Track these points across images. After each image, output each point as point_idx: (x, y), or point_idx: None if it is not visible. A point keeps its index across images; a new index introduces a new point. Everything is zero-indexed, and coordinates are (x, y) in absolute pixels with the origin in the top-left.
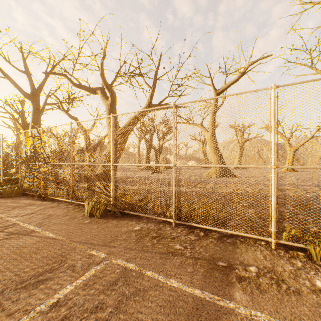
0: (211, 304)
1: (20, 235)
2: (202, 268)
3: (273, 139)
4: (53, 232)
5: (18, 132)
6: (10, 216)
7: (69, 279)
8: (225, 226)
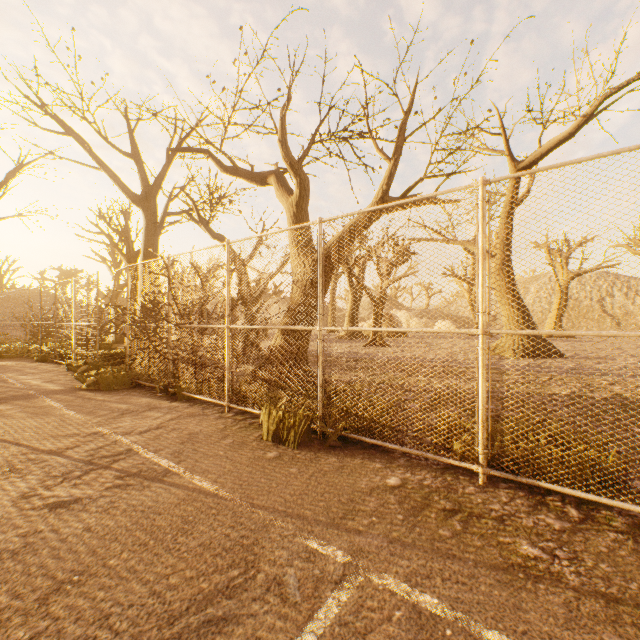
0: None
1: (144, 481)
2: None
3: None
4: (208, 479)
5: (117, 268)
6: (118, 433)
7: (280, 625)
8: (628, 495)
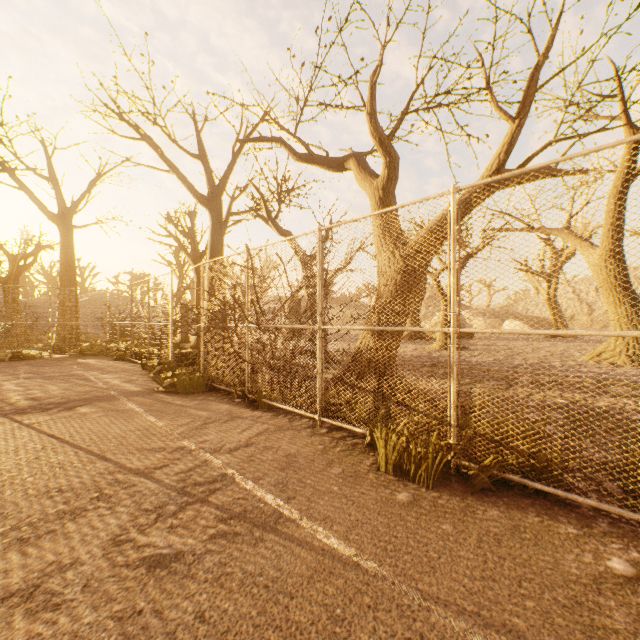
0: None
1: (253, 529)
2: None
3: None
4: (336, 533)
5: (181, 271)
6: (206, 450)
7: None
8: None
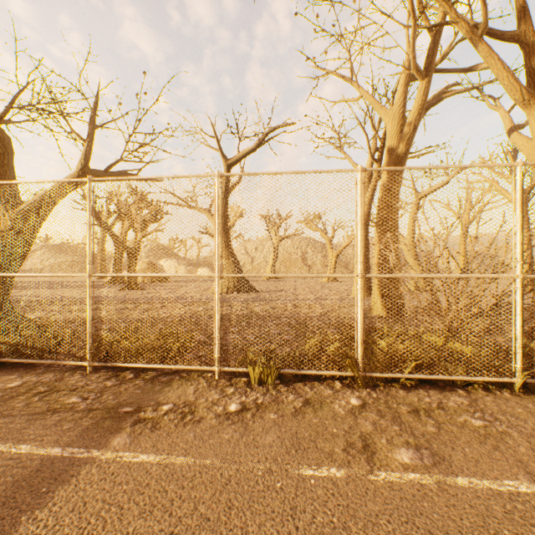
0: (67, 460)
1: None
2: (92, 420)
3: (217, 241)
4: None
5: None
6: None
7: None
8: (176, 362)
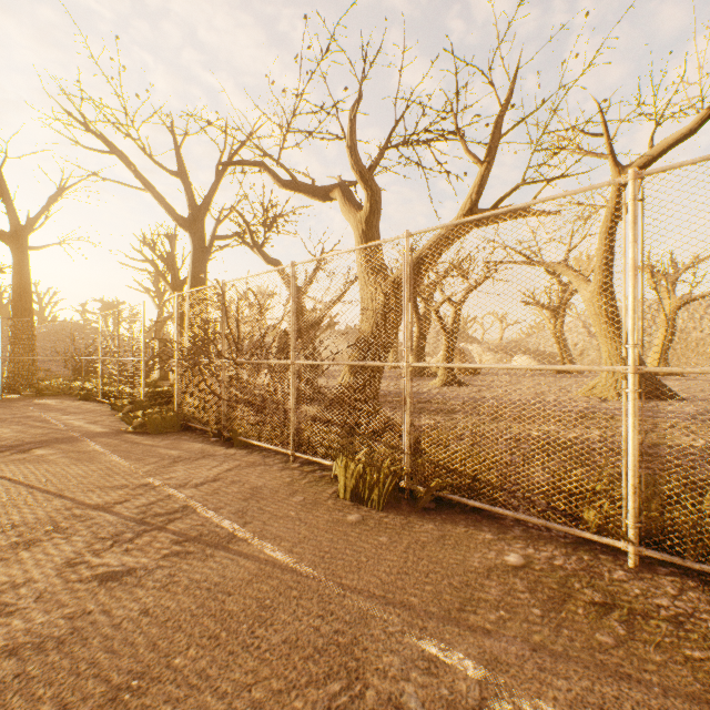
0: None
1: (206, 548)
2: None
3: None
4: (282, 548)
5: (161, 299)
6: (171, 485)
7: None
8: None
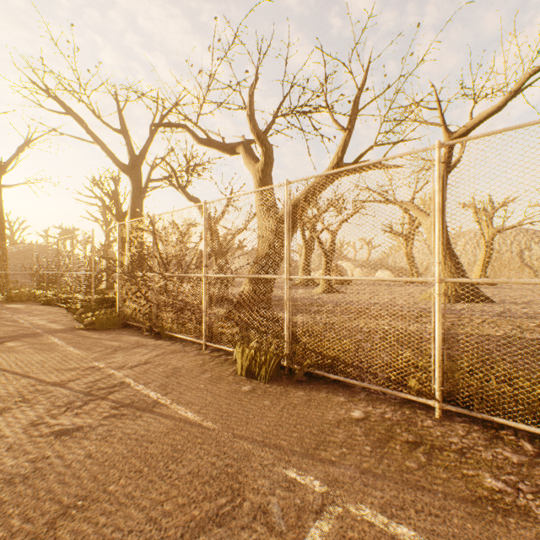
0: None
1: (136, 411)
2: None
3: None
4: (192, 410)
5: (108, 227)
6: (112, 367)
7: None
8: None
